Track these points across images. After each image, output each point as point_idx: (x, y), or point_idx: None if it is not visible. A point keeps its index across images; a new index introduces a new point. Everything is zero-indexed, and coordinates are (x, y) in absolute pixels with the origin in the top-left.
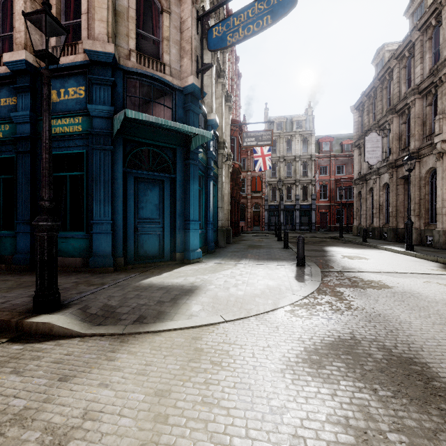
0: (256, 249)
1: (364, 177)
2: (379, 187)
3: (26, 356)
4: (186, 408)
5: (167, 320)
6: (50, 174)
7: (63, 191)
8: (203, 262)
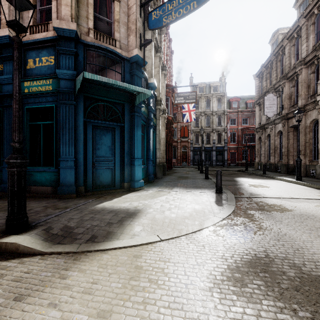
0: (184, 180)
1: (263, 126)
2: (274, 133)
3: None
4: None
5: (114, 239)
6: (20, 121)
7: (38, 136)
8: (145, 190)
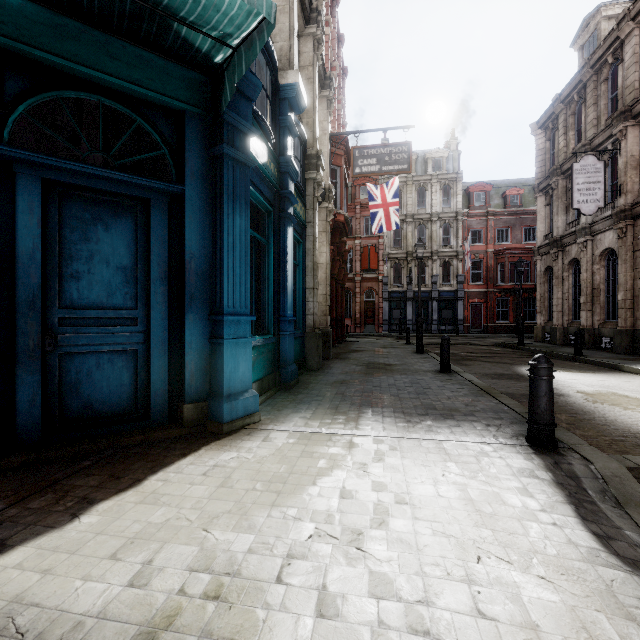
0: (385, 376)
1: (559, 241)
2: (592, 256)
3: None
4: None
5: None
6: None
7: None
8: (261, 428)
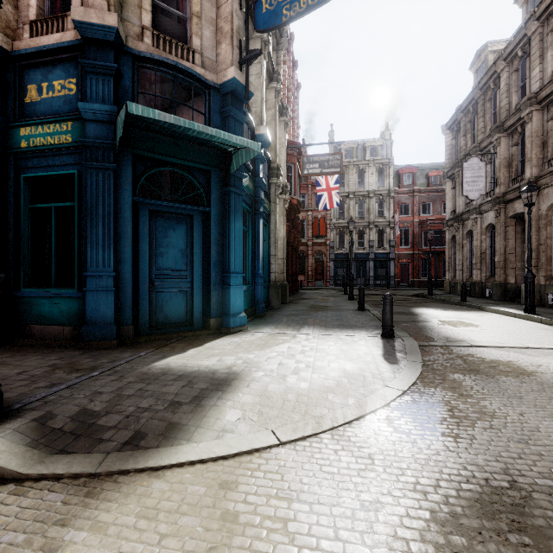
0: (321, 312)
1: (459, 217)
2: (480, 229)
3: None
4: None
5: (181, 442)
6: None
7: (47, 231)
8: (249, 331)
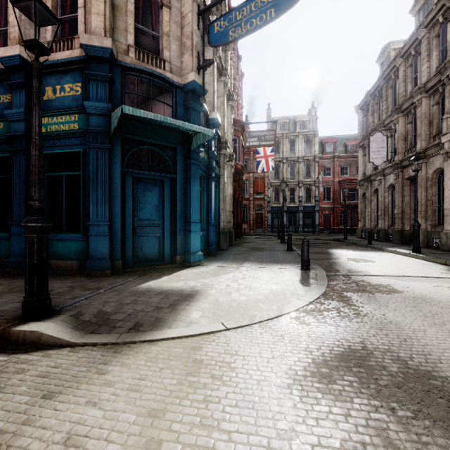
0: (258, 252)
1: (368, 178)
2: (384, 188)
3: (10, 369)
4: (182, 431)
5: (165, 328)
6: (40, 172)
7: (59, 192)
8: (205, 265)
